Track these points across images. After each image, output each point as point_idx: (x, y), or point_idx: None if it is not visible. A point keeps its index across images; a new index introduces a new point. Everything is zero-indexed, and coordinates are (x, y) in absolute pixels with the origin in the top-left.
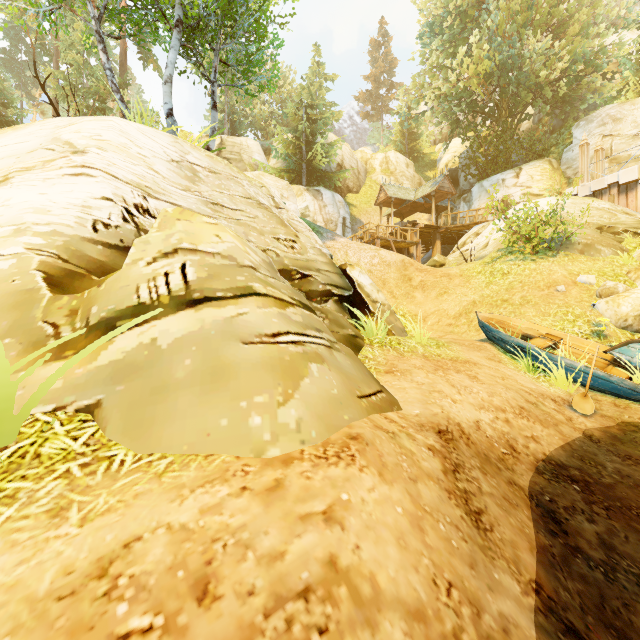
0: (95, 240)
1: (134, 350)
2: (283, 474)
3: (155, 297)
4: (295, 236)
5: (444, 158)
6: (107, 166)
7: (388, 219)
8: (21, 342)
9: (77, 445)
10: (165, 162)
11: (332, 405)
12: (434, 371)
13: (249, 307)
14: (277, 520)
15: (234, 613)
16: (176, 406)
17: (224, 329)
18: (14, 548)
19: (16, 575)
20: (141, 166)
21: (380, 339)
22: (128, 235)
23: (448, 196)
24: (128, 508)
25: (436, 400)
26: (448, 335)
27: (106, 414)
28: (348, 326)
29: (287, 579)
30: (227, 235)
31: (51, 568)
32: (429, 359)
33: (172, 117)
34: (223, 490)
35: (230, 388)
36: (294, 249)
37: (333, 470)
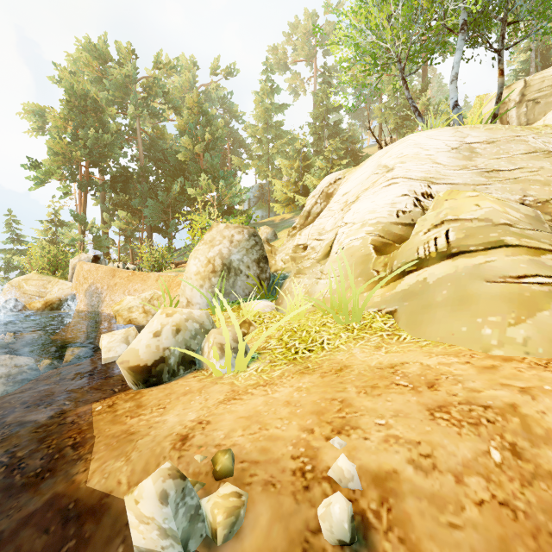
0: (397, 223)
1: (414, 284)
2: (499, 364)
3: (427, 253)
4: None
5: None
6: (405, 173)
7: None
8: (364, 279)
9: (385, 326)
10: (445, 153)
11: None
12: None
13: (497, 256)
14: (483, 379)
15: (443, 396)
16: (435, 316)
17: (471, 272)
18: (363, 353)
19: (364, 359)
20: (427, 164)
21: None
22: (416, 215)
23: None
24: (404, 353)
25: None
26: None
27: (398, 316)
28: None
29: (477, 399)
30: (486, 202)
31: (375, 361)
32: None
33: (457, 107)
34: (454, 359)
35: (471, 309)
36: None
37: (547, 373)
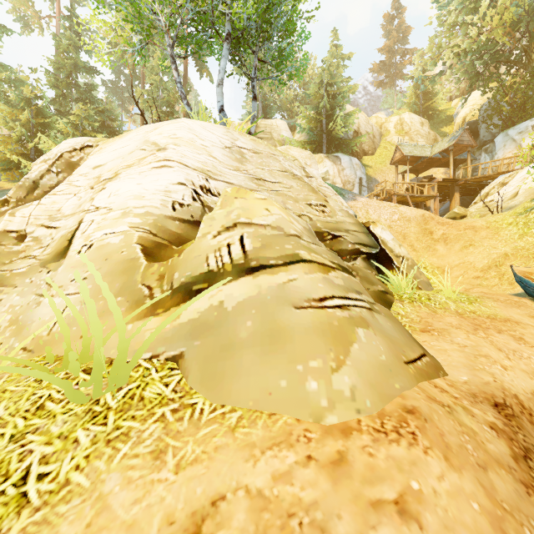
0: (174, 217)
1: (206, 311)
2: (344, 446)
3: (220, 265)
4: (325, 201)
5: (461, 112)
6: (180, 158)
7: (403, 176)
8: (128, 300)
9: (168, 391)
10: (220, 149)
11: (382, 372)
12: (474, 331)
13: (297, 273)
14: (347, 502)
15: None
16: (241, 363)
17: (278, 294)
18: (130, 485)
19: (132, 514)
20: (204, 155)
21: (409, 295)
22: (196, 211)
23: (467, 149)
24: (211, 461)
25: (484, 366)
26: (476, 288)
27: (187, 365)
28: (377, 282)
29: None
30: (274, 208)
31: (157, 514)
32: (464, 316)
33: (223, 112)
34: (290, 456)
35: (286, 351)
36: (324, 213)
37: (395, 449)
